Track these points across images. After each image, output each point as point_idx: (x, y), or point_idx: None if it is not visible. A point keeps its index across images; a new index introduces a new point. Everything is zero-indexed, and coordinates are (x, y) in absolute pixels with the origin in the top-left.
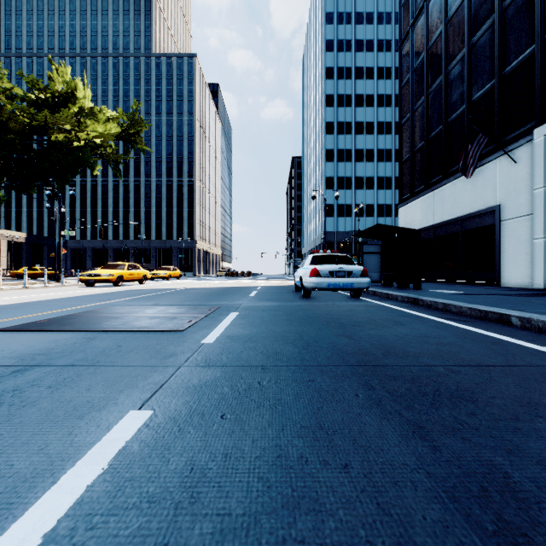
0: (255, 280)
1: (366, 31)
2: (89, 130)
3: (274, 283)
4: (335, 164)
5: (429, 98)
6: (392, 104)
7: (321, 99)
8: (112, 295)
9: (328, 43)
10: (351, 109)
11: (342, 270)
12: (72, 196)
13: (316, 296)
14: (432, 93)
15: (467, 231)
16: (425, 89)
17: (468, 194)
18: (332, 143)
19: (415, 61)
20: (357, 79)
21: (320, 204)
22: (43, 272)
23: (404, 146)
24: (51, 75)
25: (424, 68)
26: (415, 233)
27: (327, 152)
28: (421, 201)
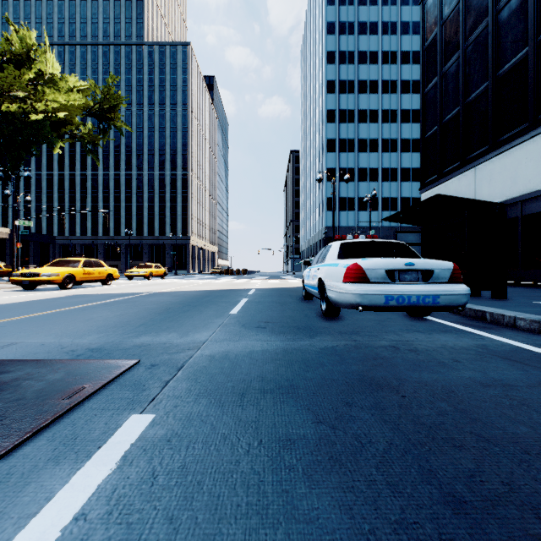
0: (250, 279)
1: (370, 12)
2: (48, 99)
3: (272, 284)
4: (337, 154)
5: (467, 52)
6: (398, 90)
7: (321, 86)
8: (2, 310)
9: (329, 25)
10: (354, 96)
11: (412, 269)
12: (27, 178)
13: (344, 312)
14: (472, 44)
15: (530, 216)
16: (461, 41)
17: (535, 166)
18: (333, 132)
19: (445, 12)
20: (361, 64)
21: (320, 197)
22: (8, 270)
23: (429, 118)
24: (8, 37)
25: (459, 15)
26: (495, 209)
27: (328, 141)
28: (454, 182)
